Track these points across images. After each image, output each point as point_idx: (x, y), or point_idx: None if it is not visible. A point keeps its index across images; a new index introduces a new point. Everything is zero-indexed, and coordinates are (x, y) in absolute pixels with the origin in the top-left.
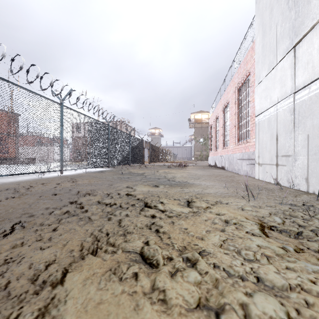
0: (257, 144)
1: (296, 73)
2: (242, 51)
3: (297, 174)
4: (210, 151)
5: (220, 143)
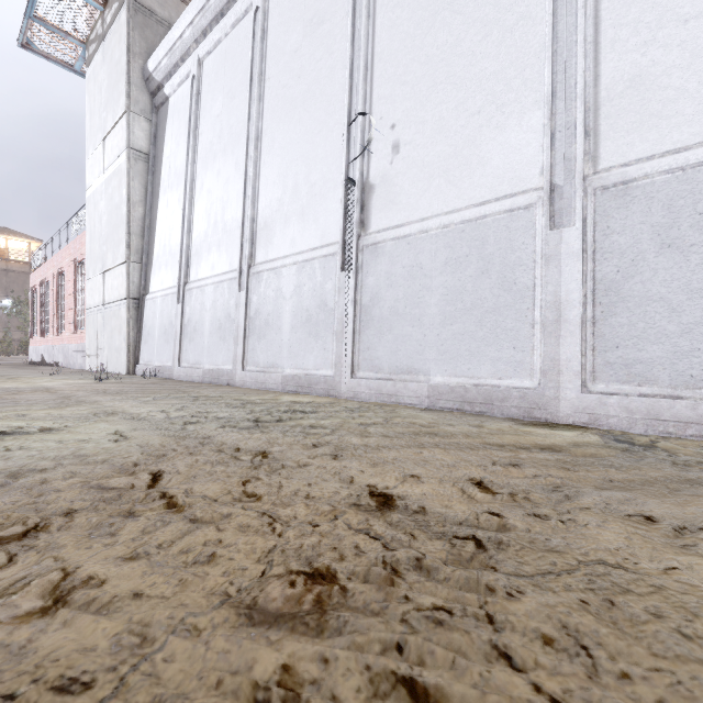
0: (87, 337)
1: (105, 291)
2: (79, 222)
3: (105, 361)
4: (33, 337)
5: (52, 326)
